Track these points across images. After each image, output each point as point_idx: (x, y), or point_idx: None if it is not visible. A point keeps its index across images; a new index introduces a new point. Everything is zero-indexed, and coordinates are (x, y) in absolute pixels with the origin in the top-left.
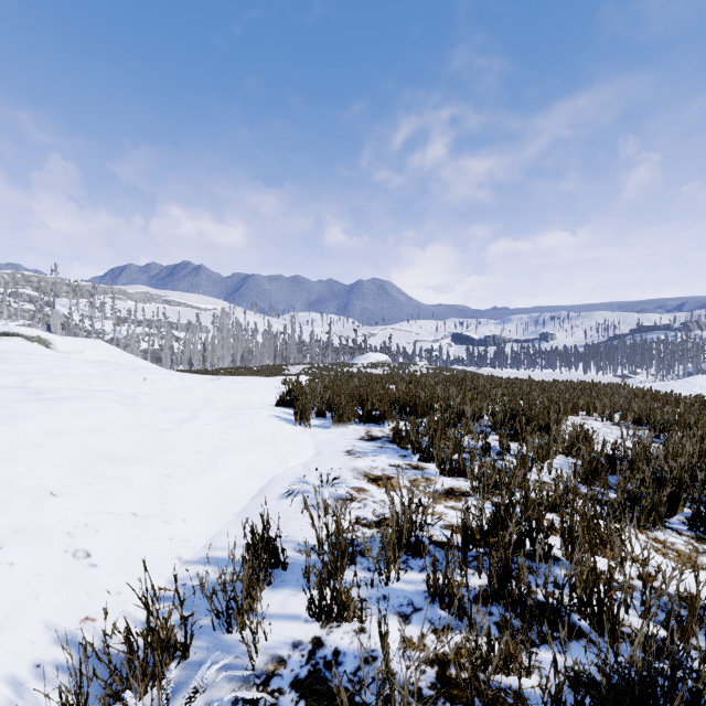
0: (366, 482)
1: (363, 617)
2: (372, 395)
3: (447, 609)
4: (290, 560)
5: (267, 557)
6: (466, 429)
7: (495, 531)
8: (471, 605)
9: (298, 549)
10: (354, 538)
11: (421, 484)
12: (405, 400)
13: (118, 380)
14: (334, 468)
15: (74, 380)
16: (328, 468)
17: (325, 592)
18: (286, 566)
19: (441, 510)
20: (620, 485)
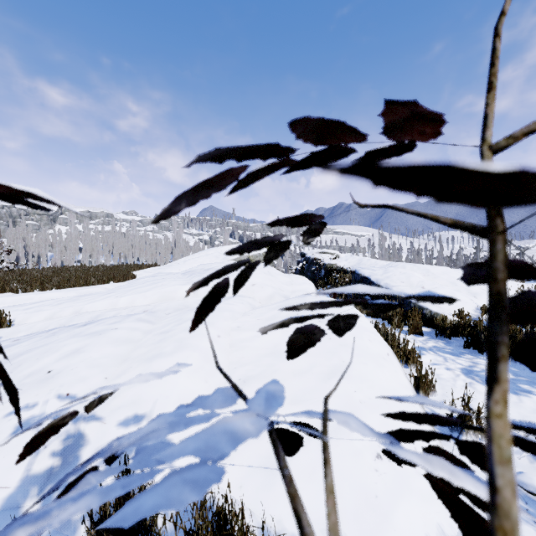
0: None
1: None
2: None
3: None
4: None
5: None
6: None
7: None
8: None
9: None
10: None
11: None
12: None
13: None
14: None
15: None
16: None
17: None
18: None
19: None
20: None
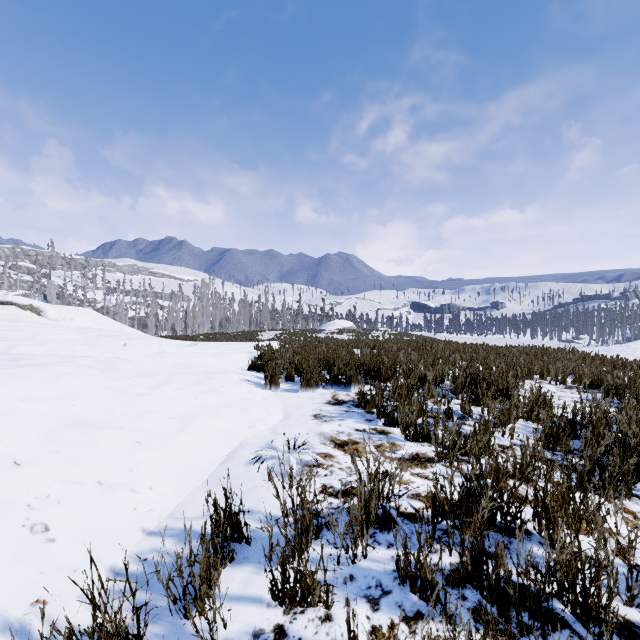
0: (333, 448)
1: (329, 601)
2: (338, 360)
3: (417, 592)
4: (254, 534)
5: (230, 533)
6: (429, 394)
7: (465, 503)
8: (445, 592)
9: (263, 521)
10: (320, 512)
11: (387, 450)
12: (369, 365)
13: (100, 345)
14: (302, 432)
15: (57, 345)
16: (295, 432)
17: (289, 577)
18: (249, 541)
19: (408, 477)
20: (587, 454)
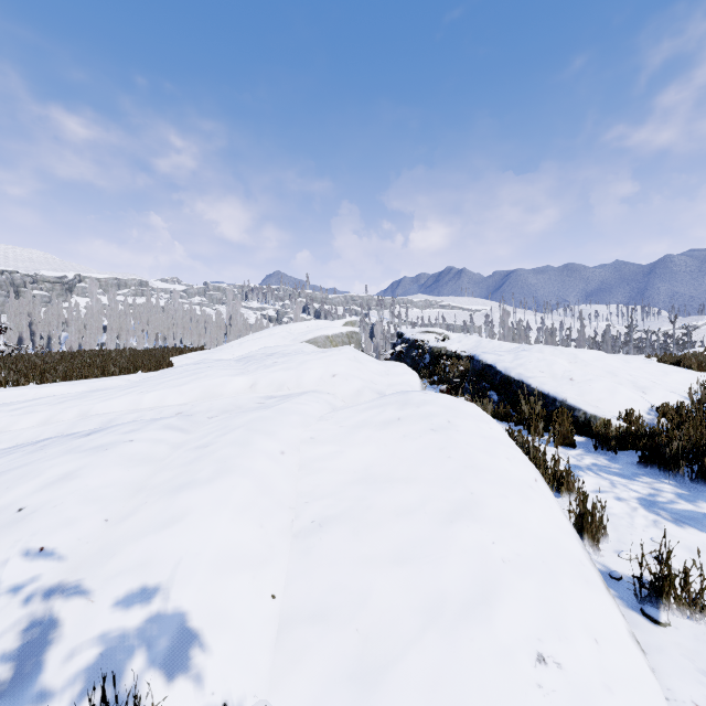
0: None
1: None
2: None
3: None
4: None
5: None
6: None
7: None
8: None
9: None
10: None
11: None
12: None
13: None
14: None
15: None
16: None
17: None
18: None
19: None
20: None
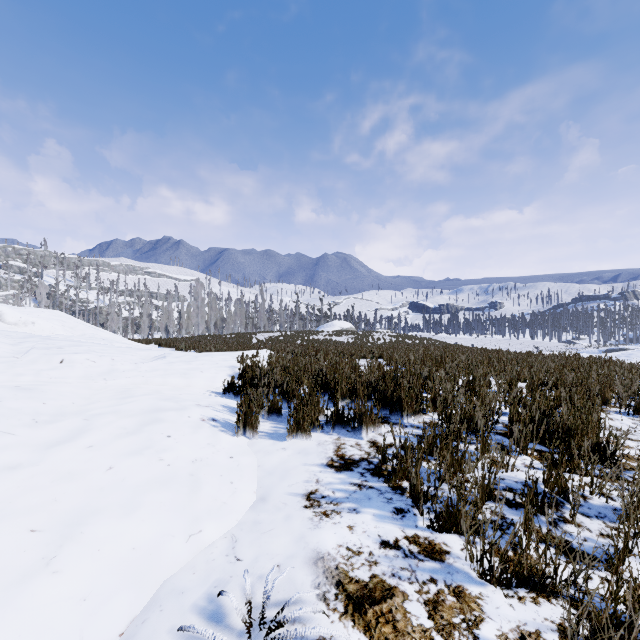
0: (342, 615)
1: None
2: (342, 384)
3: None
4: None
5: None
6: (499, 464)
7: None
8: None
9: None
10: None
11: (456, 623)
12: (385, 394)
13: (23, 363)
14: (282, 554)
15: None
16: (270, 553)
17: None
18: None
19: None
20: None
